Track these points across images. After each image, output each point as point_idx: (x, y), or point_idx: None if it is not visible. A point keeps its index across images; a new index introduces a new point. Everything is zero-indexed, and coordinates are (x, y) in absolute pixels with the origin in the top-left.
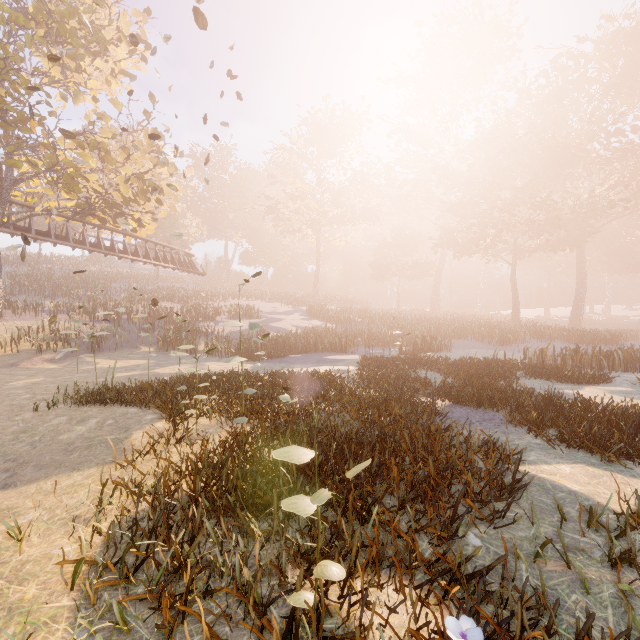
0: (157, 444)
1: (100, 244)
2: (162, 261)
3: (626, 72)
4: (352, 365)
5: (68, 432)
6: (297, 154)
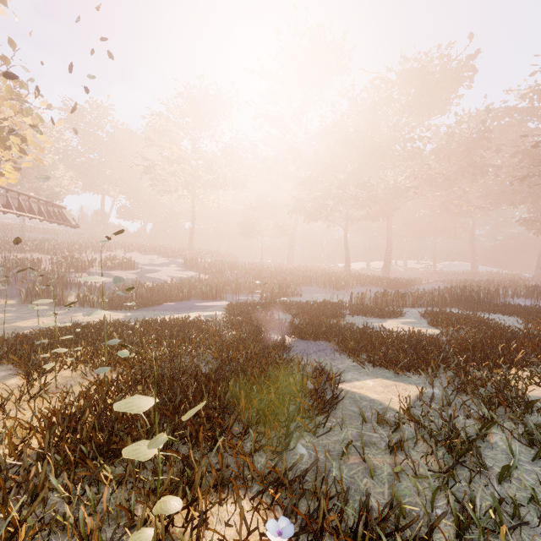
0: (6, 403)
1: None
2: (27, 211)
3: (415, 98)
4: (220, 310)
5: None
6: (173, 122)
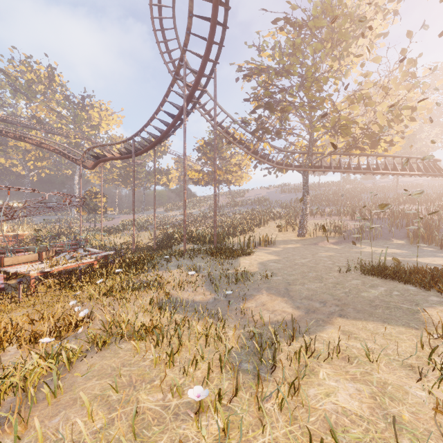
0: None
1: (359, 167)
2: (407, 170)
3: None
4: None
5: (365, 292)
6: None
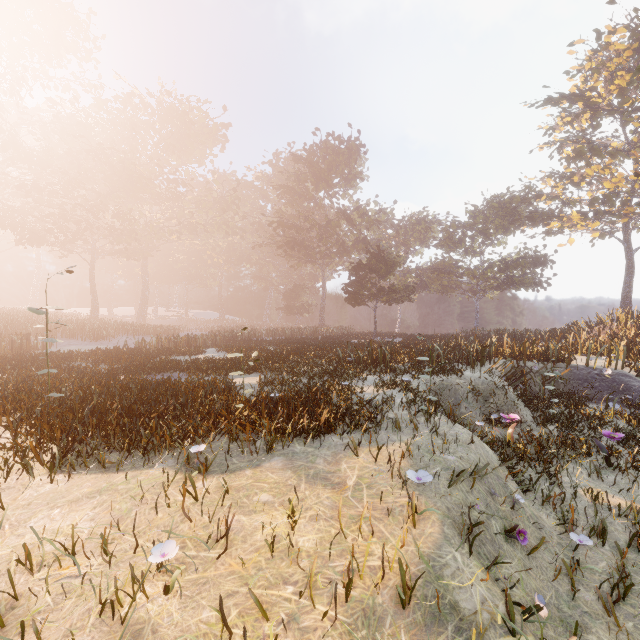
0: None
1: None
2: None
3: (177, 139)
4: None
5: None
6: None
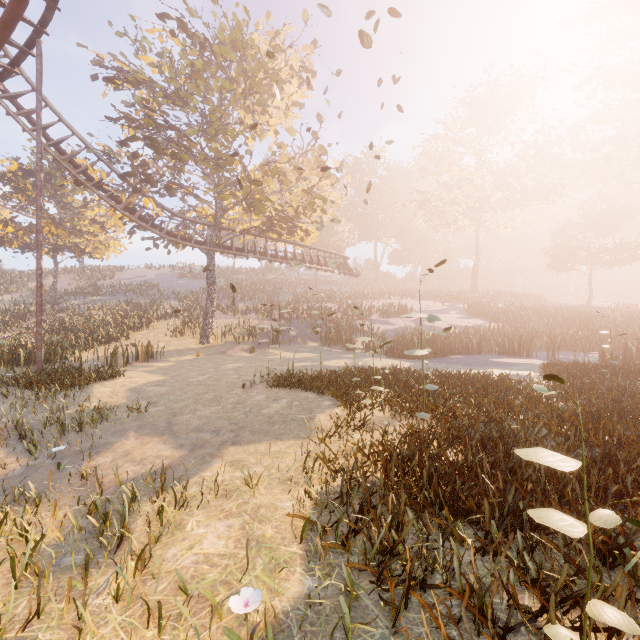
0: (341, 428)
1: (277, 254)
2: (323, 265)
3: None
4: (532, 370)
5: (267, 407)
6: (452, 140)
